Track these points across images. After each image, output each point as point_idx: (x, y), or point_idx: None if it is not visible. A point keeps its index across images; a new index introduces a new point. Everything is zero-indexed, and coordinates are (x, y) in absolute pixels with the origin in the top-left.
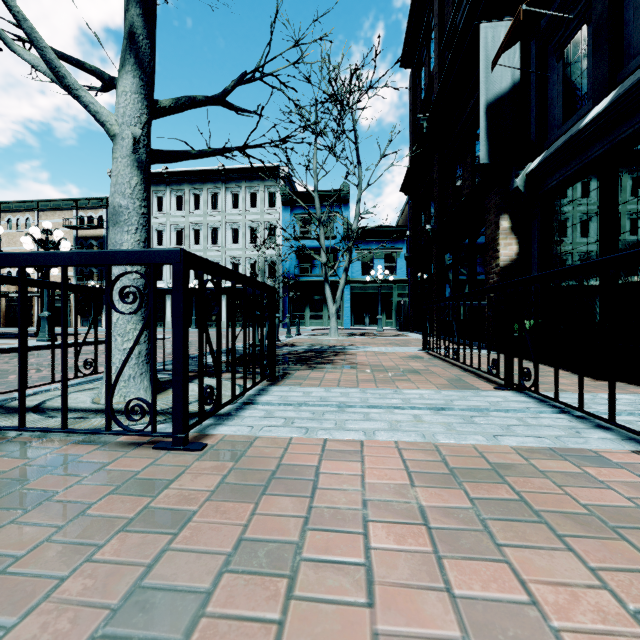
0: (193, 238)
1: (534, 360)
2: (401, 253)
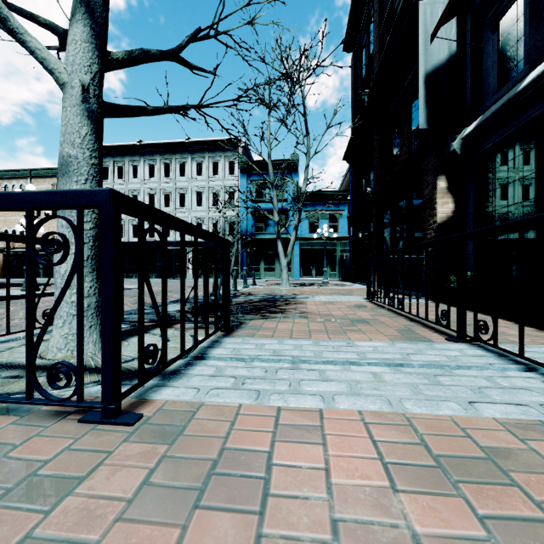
0: (163, 201)
1: (493, 313)
2: (343, 214)
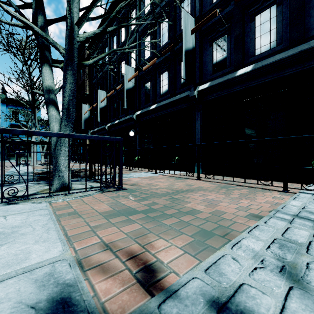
0: None
1: (82, 160)
2: None
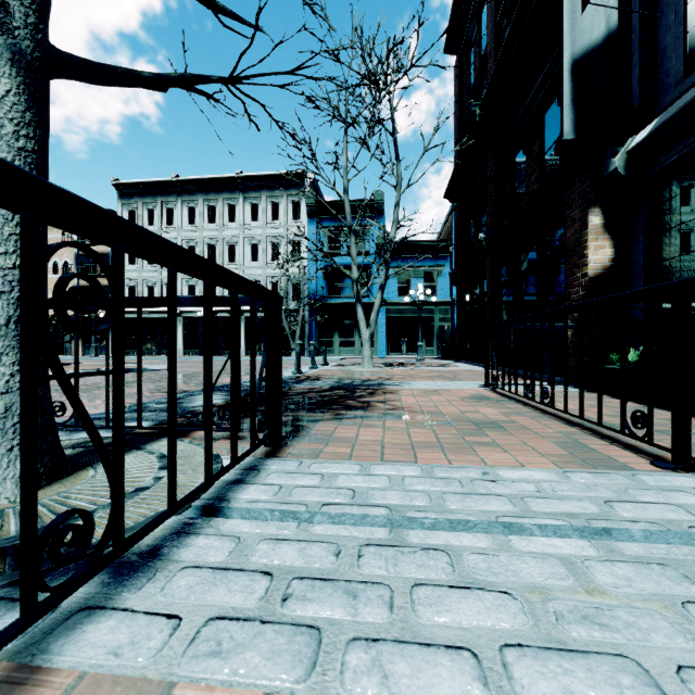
0: (207, 255)
1: None
2: (443, 271)
